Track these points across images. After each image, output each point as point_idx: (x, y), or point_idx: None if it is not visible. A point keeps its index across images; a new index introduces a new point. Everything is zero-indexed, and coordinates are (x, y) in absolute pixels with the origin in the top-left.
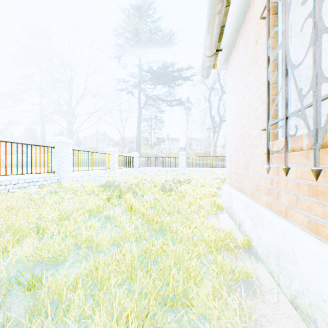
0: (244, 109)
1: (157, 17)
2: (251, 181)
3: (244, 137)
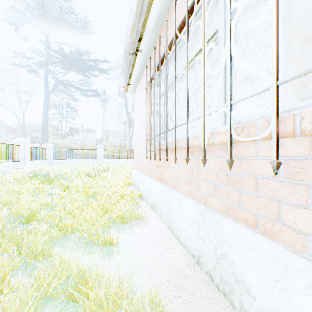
0: (142, 126)
1: (72, 2)
2: (144, 165)
3: (142, 141)
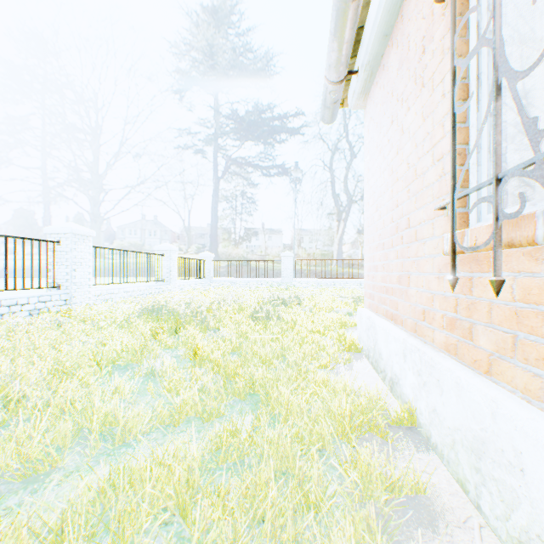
0: (400, 174)
1: (245, 27)
2: (414, 303)
3: (398, 223)
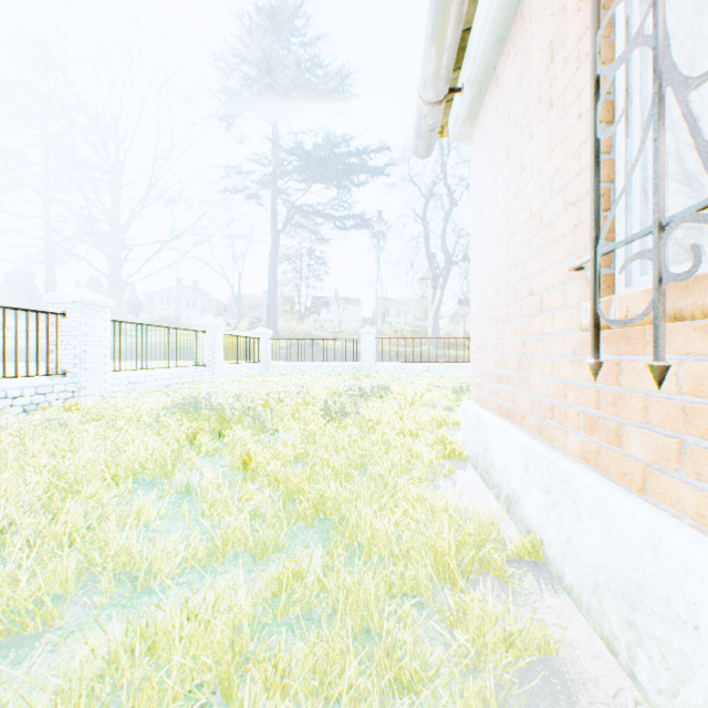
0: (519, 224)
1: (313, 34)
2: (538, 396)
3: (517, 290)
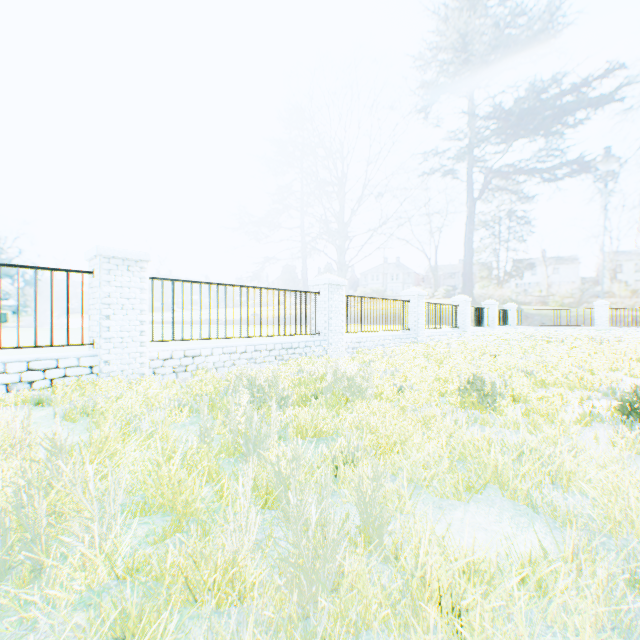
0: None
1: (529, 34)
2: None
3: None
